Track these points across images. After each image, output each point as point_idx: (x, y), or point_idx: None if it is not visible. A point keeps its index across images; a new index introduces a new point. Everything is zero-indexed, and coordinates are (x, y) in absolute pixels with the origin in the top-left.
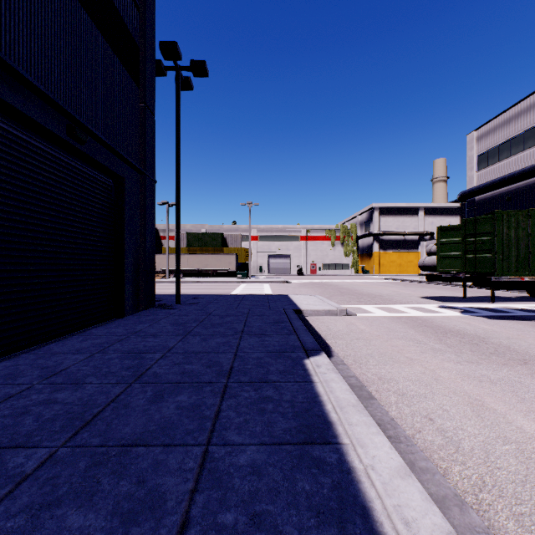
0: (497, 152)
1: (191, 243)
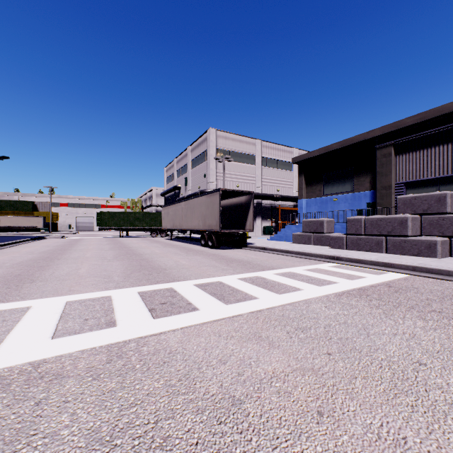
0: (169, 179)
1: (3, 208)
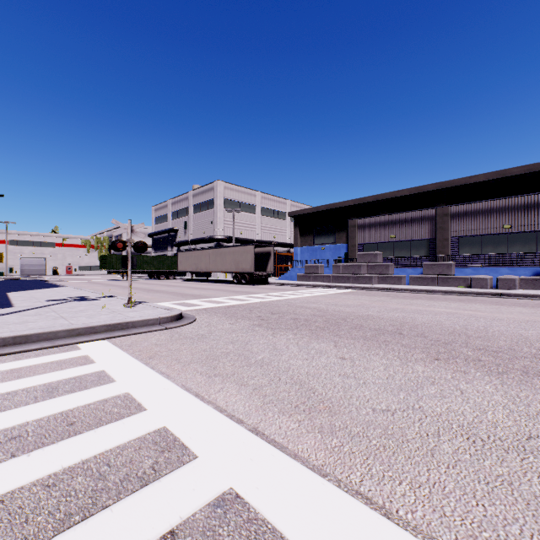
0: (160, 219)
1: None
